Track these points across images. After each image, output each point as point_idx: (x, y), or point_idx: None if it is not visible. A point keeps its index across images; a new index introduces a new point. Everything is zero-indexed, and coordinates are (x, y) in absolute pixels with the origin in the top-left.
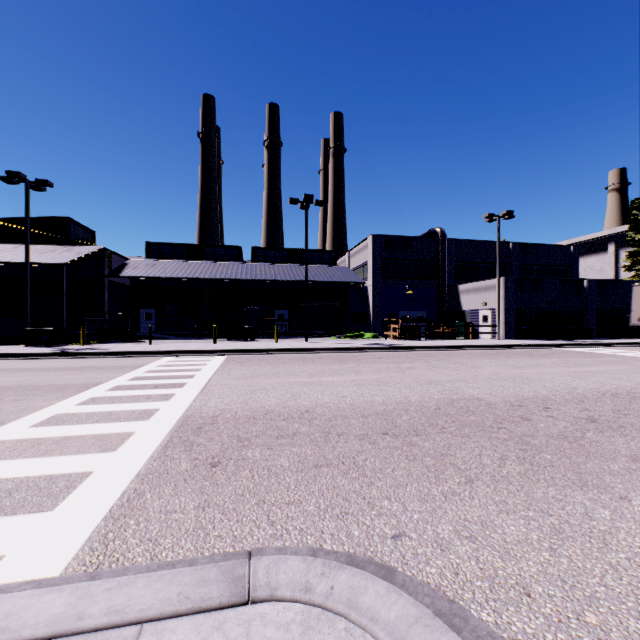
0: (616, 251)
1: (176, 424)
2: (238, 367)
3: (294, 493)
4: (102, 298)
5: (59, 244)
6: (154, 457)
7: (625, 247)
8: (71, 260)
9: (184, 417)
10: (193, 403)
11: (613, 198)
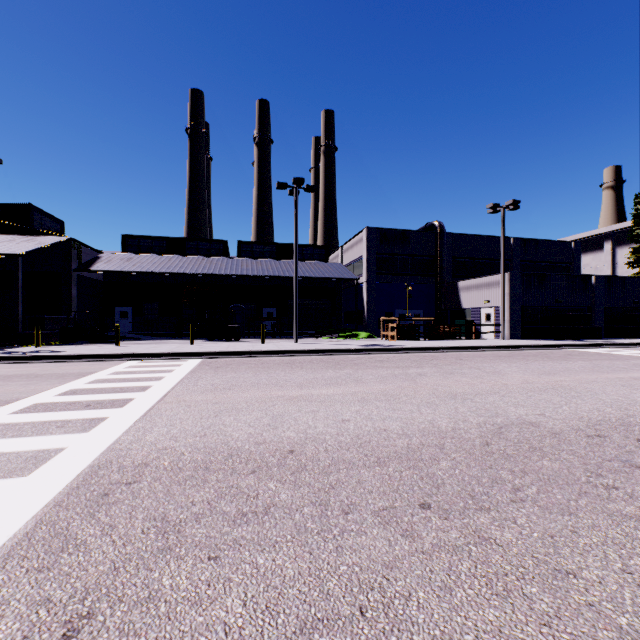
0: (612, 249)
1: (68, 485)
2: (210, 374)
3: None
4: (69, 294)
5: (20, 234)
6: None
7: (622, 245)
8: (29, 250)
9: (92, 467)
10: (123, 436)
11: (608, 196)
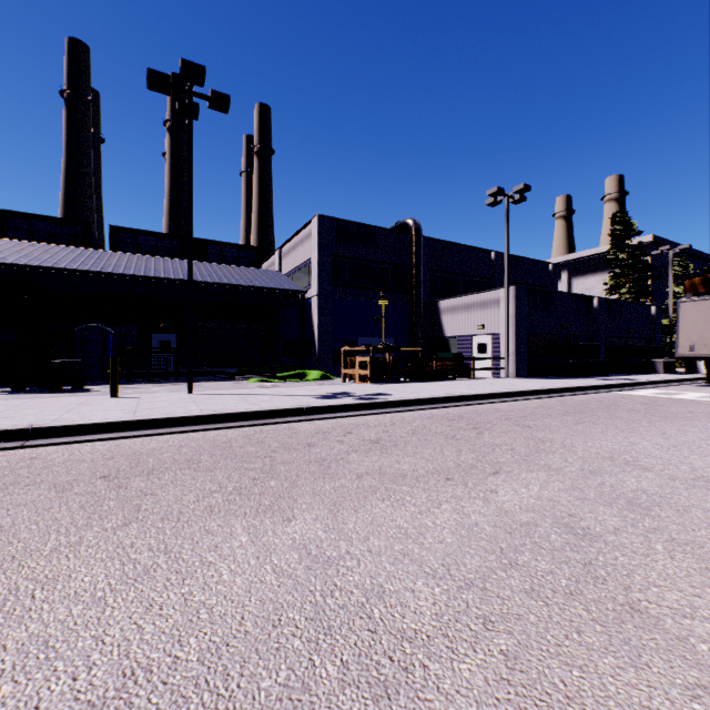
0: (569, 280)
1: None
2: None
3: None
4: None
5: None
6: None
7: (577, 276)
8: None
9: None
10: None
11: (560, 226)
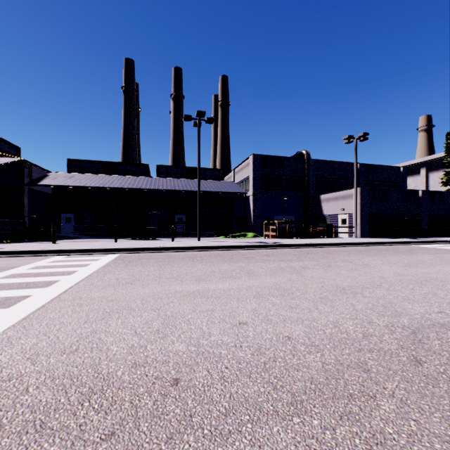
0: (426, 174)
1: None
2: (120, 268)
3: None
4: (21, 203)
5: None
6: None
7: (433, 171)
8: None
9: None
10: None
11: (422, 136)
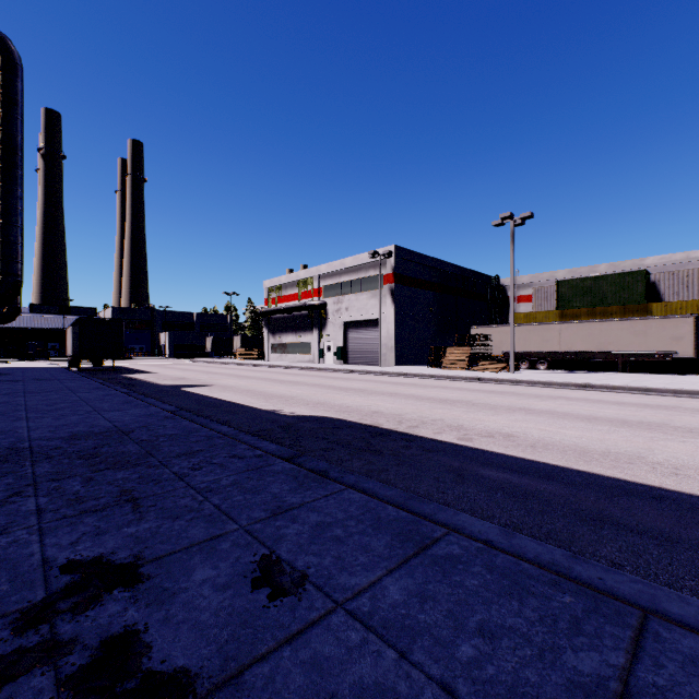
0: None
1: None
2: None
3: None
4: None
5: None
6: None
7: None
8: None
9: None
10: None
11: None
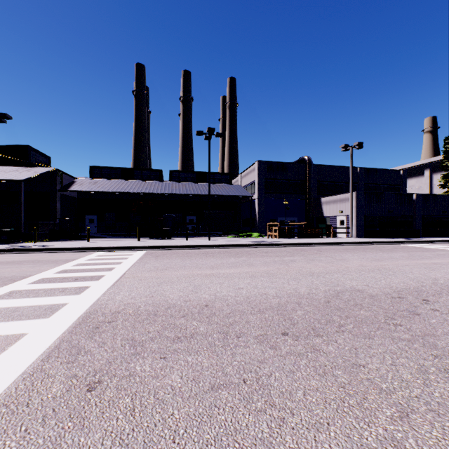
0: (430, 175)
1: (74, 323)
2: (153, 260)
3: (181, 446)
4: (55, 207)
5: (21, 166)
6: (26, 374)
7: (437, 172)
8: (28, 177)
9: (86, 313)
10: (101, 297)
11: (427, 137)
